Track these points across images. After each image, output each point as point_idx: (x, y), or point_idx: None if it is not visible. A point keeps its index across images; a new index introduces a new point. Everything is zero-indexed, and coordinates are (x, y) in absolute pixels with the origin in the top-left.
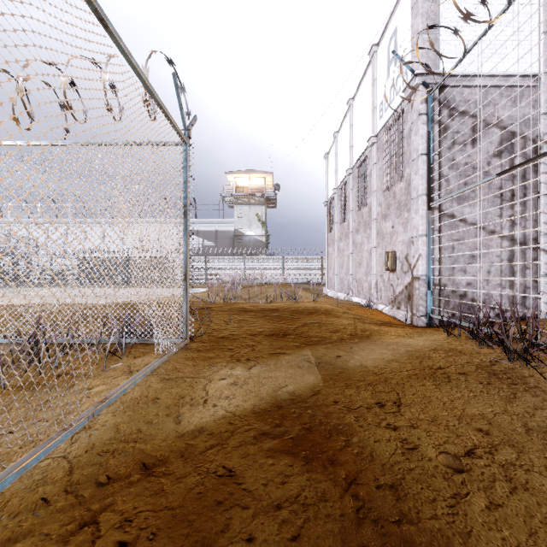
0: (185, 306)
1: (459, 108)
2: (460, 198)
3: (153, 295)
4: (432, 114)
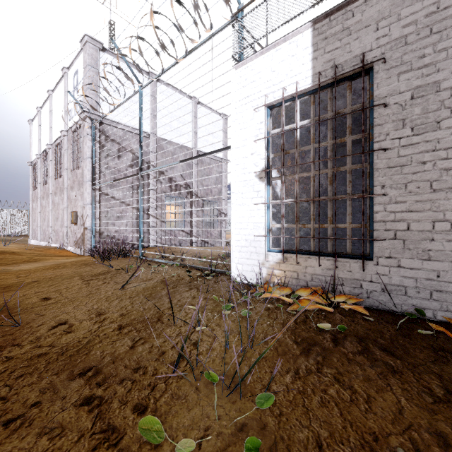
0: None
1: (111, 137)
2: (112, 185)
3: None
4: (94, 137)
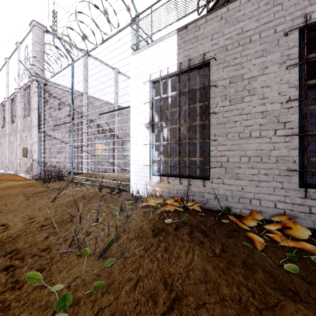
0: None
1: (53, 94)
2: (54, 129)
3: None
4: (40, 94)
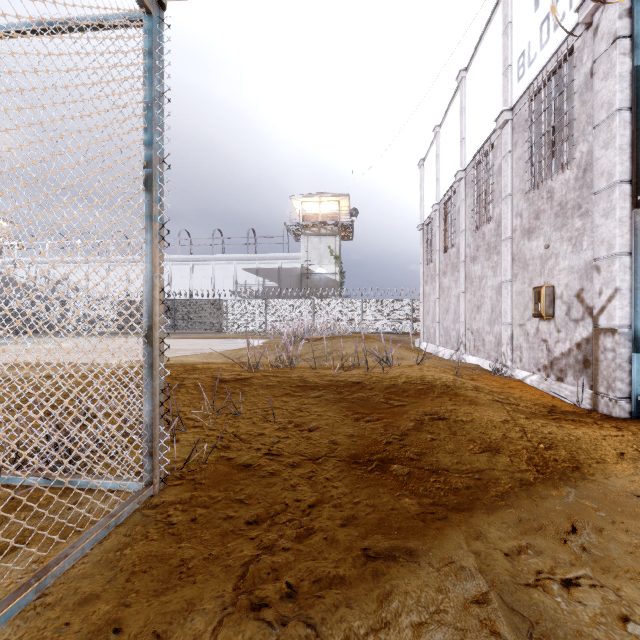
0: (147, 405)
1: None
2: None
3: (191, 349)
4: None
